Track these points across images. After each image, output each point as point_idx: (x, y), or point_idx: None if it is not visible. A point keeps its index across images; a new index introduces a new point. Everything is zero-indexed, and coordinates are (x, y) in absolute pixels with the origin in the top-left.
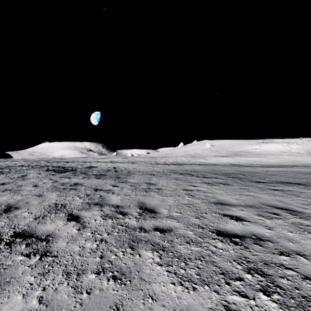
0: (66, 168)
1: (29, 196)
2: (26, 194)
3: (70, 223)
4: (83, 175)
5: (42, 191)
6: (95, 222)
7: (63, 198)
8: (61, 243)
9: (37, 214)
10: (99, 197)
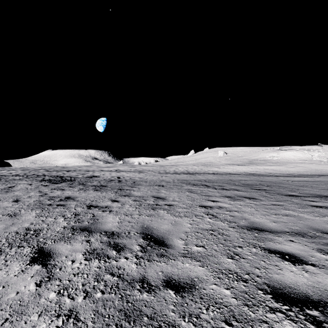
0: (64, 178)
1: None
2: None
3: (31, 269)
4: (80, 186)
5: (19, 209)
6: (71, 267)
7: (41, 220)
8: None
9: None
10: (91, 218)
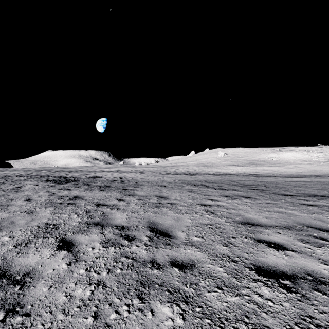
0: (67, 179)
1: (18, 213)
2: (15, 211)
3: (60, 254)
4: (85, 186)
5: (34, 207)
6: (92, 252)
7: (57, 216)
8: (41, 289)
9: (20, 238)
10: (101, 215)
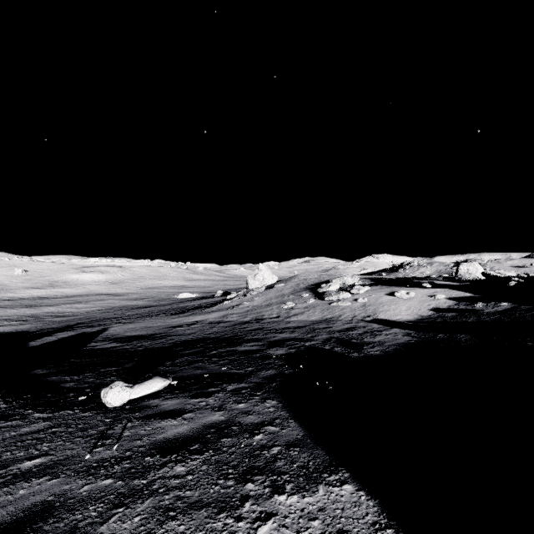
0: None
1: None
2: None
3: None
4: None
5: None
6: None
7: None
8: None
9: None
10: None
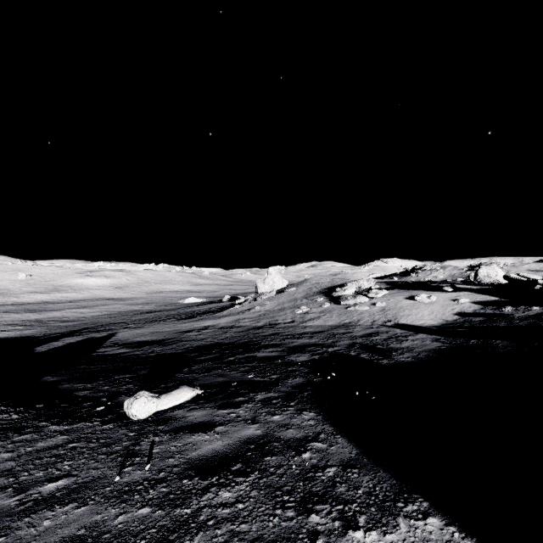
0: None
1: None
2: None
3: None
4: None
5: None
6: None
7: None
8: None
9: None
10: None
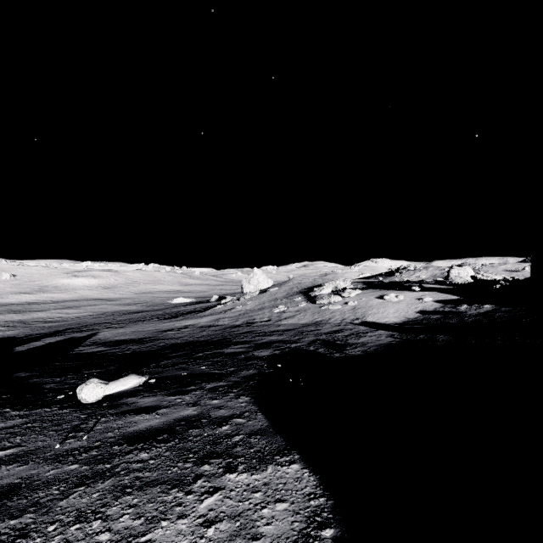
0: None
1: None
2: None
3: None
4: None
5: None
6: None
7: None
8: None
9: None
10: None
